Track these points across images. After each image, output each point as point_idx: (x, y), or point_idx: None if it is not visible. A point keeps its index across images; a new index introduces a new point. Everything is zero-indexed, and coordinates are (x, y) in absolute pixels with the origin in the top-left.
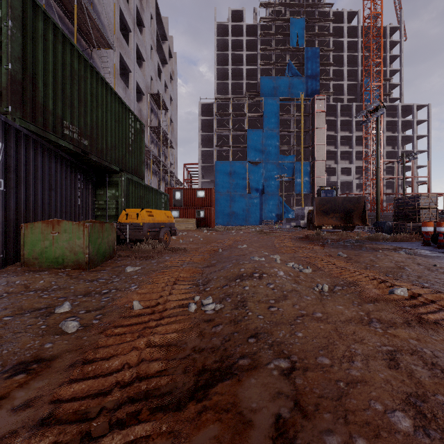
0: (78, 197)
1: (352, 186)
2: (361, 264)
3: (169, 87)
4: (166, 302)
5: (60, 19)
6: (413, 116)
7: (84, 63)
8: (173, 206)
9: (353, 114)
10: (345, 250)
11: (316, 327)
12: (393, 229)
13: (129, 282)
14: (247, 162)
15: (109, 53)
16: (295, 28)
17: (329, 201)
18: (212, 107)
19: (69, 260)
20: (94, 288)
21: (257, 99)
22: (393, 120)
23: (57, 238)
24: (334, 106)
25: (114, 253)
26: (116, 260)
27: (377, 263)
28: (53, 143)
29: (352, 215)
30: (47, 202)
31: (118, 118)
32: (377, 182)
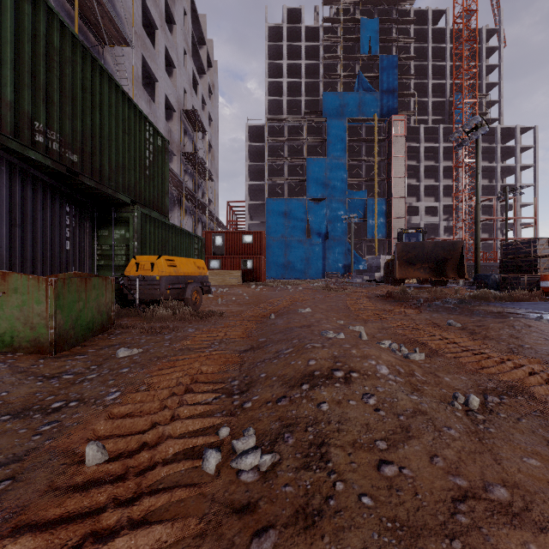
0: (65, 239)
1: (439, 230)
2: (499, 343)
3: (208, 103)
4: (160, 439)
5: (57, 3)
6: (516, 141)
7: (71, 40)
8: (213, 254)
9: (440, 138)
10: (451, 315)
11: (519, 547)
12: (501, 284)
13: (109, 383)
14: (306, 199)
15: (127, 53)
16: (367, 30)
17: (416, 247)
18: (263, 131)
19: (22, 338)
20: (44, 396)
21: (318, 120)
22: (490, 146)
23: (1, 303)
24: (415, 129)
25: (111, 323)
26: (112, 334)
27: (524, 342)
28: (18, 154)
29: (445, 265)
30: (6, 245)
31: (129, 129)
32: (476, 222)
